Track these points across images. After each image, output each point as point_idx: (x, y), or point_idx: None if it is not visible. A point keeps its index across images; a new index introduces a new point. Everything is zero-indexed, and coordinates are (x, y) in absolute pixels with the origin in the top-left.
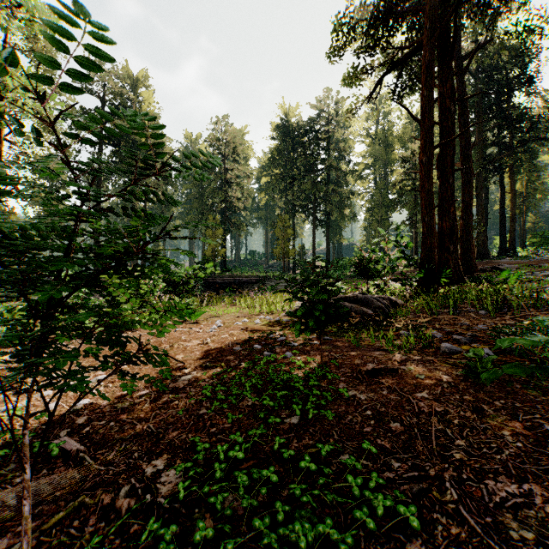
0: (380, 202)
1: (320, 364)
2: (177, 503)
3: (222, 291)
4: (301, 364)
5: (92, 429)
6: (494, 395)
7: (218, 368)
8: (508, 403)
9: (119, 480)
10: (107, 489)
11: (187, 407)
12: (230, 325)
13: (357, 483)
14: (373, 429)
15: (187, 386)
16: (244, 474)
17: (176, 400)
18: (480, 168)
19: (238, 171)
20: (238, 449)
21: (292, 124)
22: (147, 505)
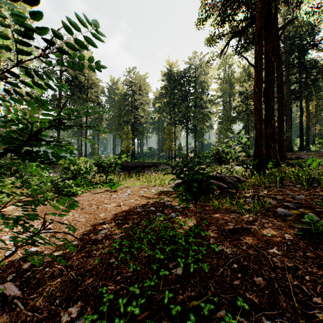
0: (226, 118)
1: (195, 224)
2: None
3: (132, 171)
4: (182, 223)
5: (32, 274)
6: None
7: (126, 224)
8: None
9: None
10: None
11: (101, 256)
12: (135, 193)
13: None
14: (241, 282)
15: (104, 238)
16: None
17: (95, 249)
18: (288, 97)
19: (142, 100)
20: (134, 305)
21: (173, 72)
22: None
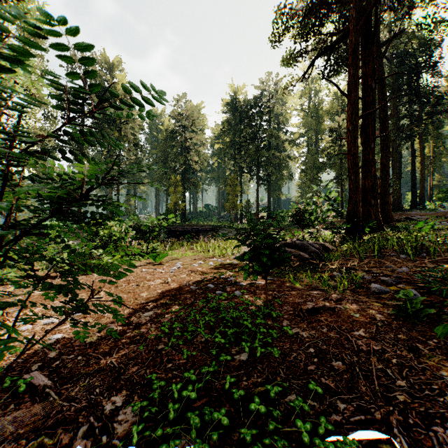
0: (312, 164)
1: (265, 303)
2: (132, 445)
3: (182, 237)
4: (249, 302)
5: (61, 363)
6: (426, 334)
7: (176, 305)
8: (440, 342)
9: (79, 418)
10: (67, 427)
11: (147, 342)
12: (188, 266)
13: (306, 428)
14: (317, 367)
15: (148, 322)
16: (196, 416)
17: (138, 335)
18: (395, 136)
19: (196, 139)
20: (190, 389)
21: (239, 101)
22: (103, 447)
